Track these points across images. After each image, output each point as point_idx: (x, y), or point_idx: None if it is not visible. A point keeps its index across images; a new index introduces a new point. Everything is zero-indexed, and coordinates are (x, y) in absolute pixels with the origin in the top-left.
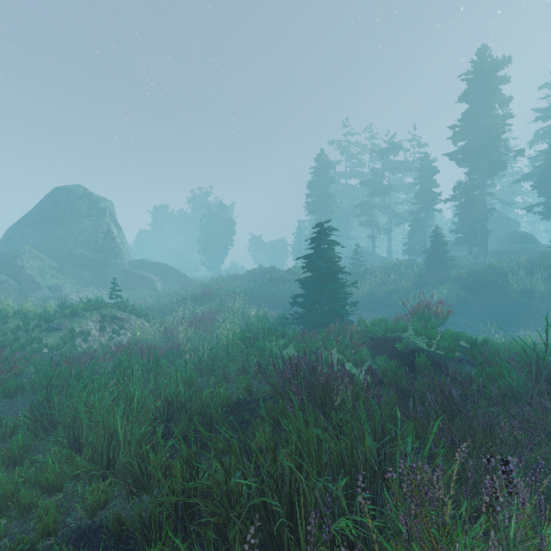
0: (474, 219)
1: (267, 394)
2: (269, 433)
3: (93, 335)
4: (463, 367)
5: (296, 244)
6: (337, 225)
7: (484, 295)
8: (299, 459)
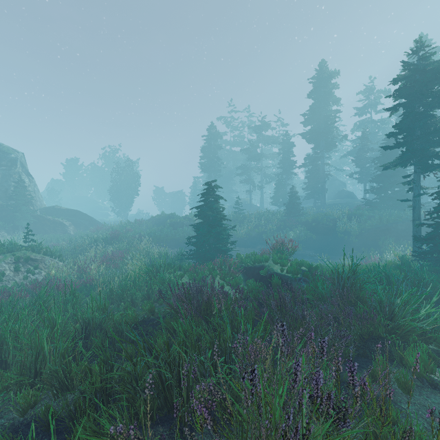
0: (317, 181)
1: (166, 313)
2: (165, 334)
3: (7, 275)
4: (301, 284)
5: (192, 195)
6: (224, 181)
7: (322, 234)
8: (185, 348)
